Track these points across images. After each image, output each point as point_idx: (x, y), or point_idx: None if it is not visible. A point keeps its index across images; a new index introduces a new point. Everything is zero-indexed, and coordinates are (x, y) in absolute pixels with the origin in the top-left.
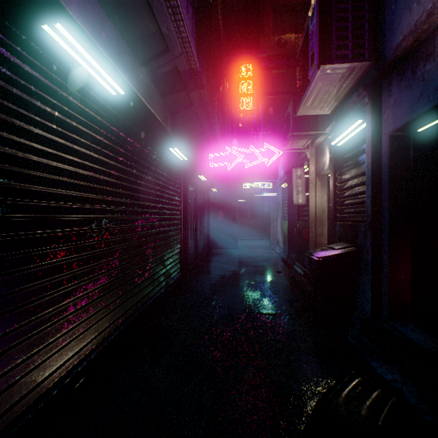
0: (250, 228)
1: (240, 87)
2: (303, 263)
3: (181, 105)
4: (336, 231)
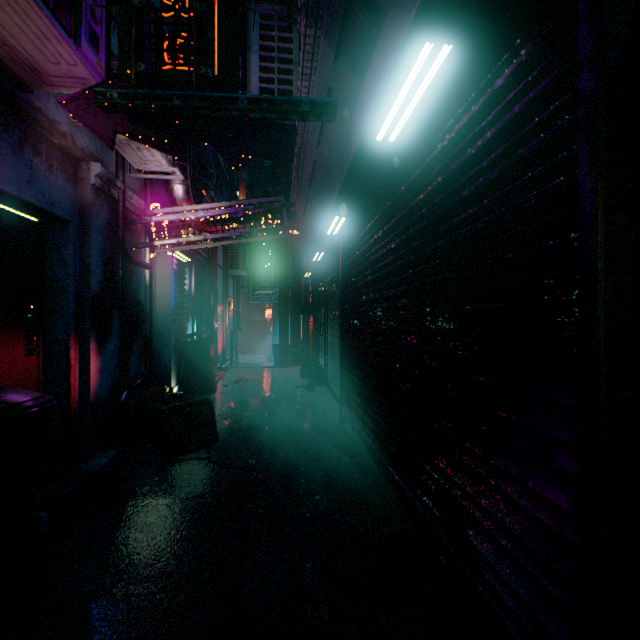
0: None
1: None
2: None
3: None
4: None
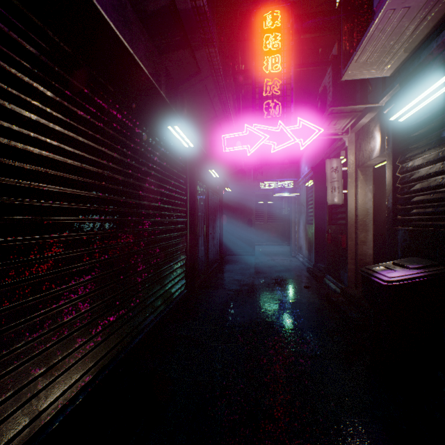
0: (267, 233)
1: (264, 42)
2: (338, 277)
3: (185, 73)
4: (398, 240)
